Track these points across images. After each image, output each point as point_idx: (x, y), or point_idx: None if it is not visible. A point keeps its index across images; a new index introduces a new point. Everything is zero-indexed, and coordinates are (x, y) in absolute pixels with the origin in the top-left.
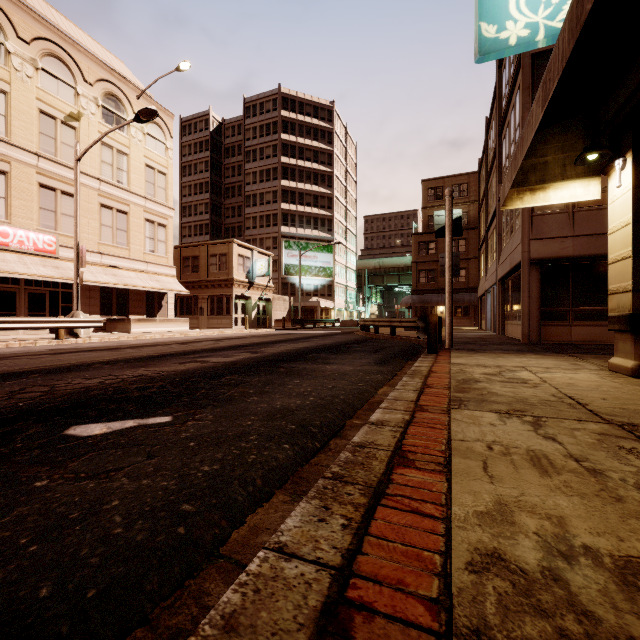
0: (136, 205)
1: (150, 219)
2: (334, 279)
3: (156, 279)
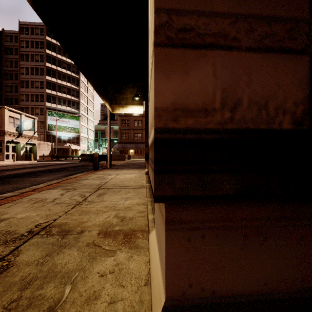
0: None
1: None
2: (80, 134)
3: None
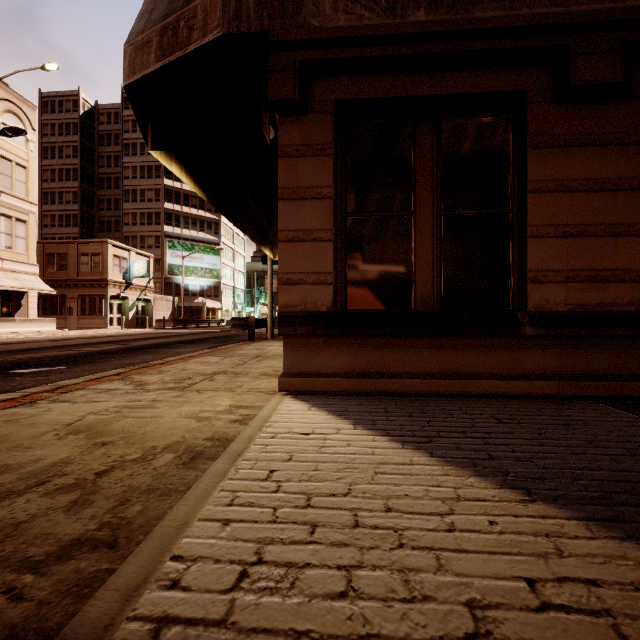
0: None
1: (6, 214)
2: (221, 281)
3: (14, 277)
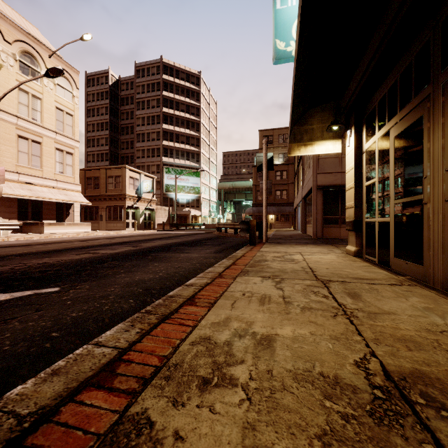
0: (48, 137)
1: (60, 148)
2: (201, 195)
3: (64, 193)
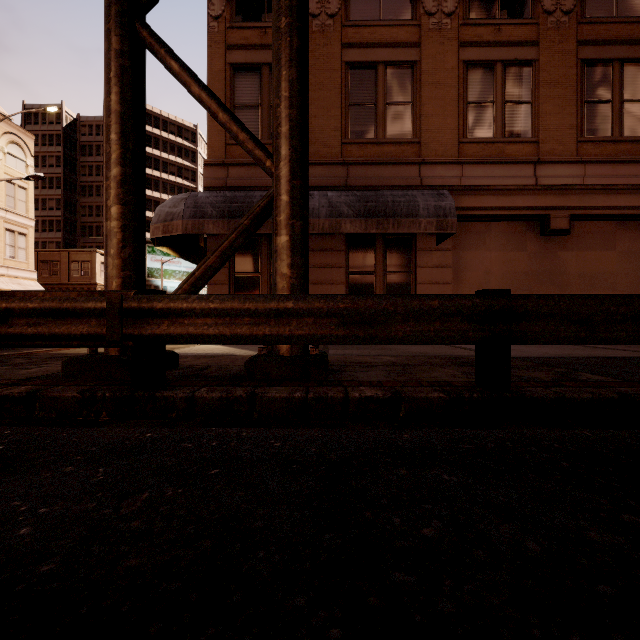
0: None
1: (10, 229)
2: None
3: (18, 282)
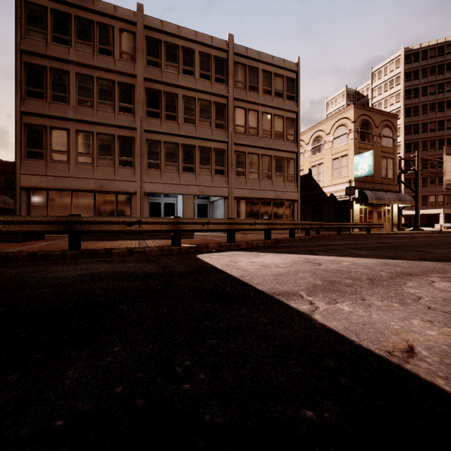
0: None
1: None
2: None
3: None
